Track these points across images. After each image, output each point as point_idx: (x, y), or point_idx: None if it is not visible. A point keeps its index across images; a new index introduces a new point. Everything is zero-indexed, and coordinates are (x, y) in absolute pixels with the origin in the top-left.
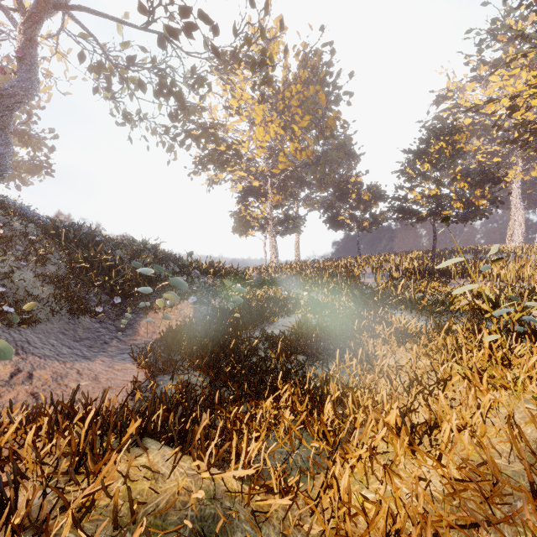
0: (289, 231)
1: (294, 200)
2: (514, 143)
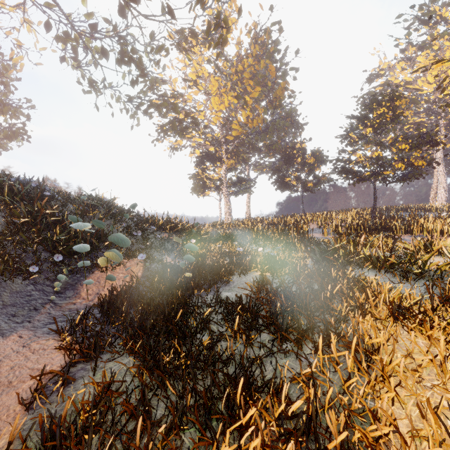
0: (241, 191)
1: (245, 164)
2: None
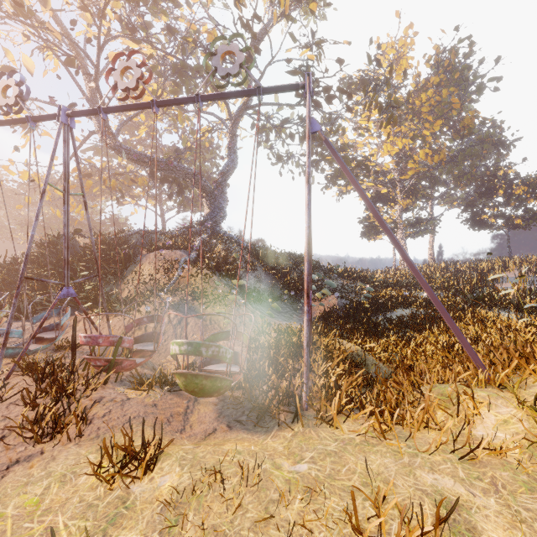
0: (420, 233)
1: (426, 200)
2: None
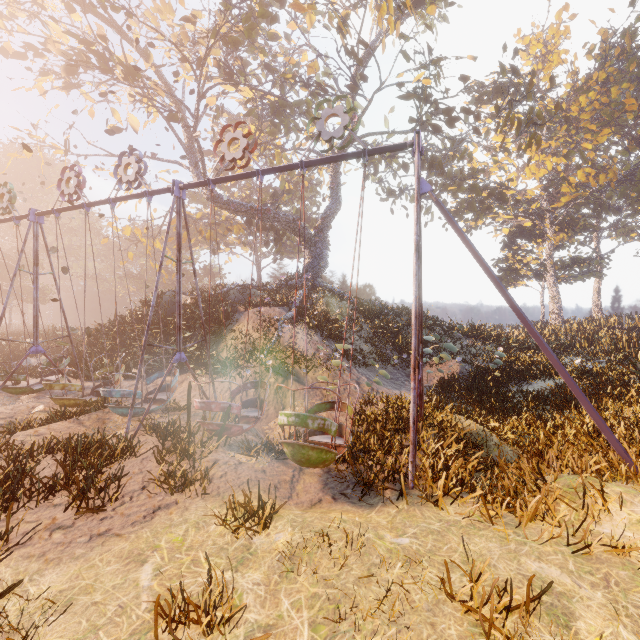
0: (580, 276)
1: (590, 233)
2: None
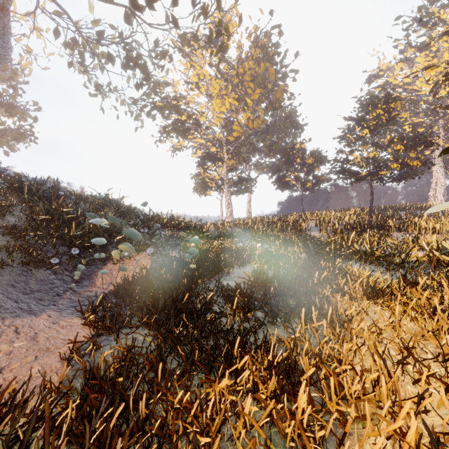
0: (242, 191)
1: (246, 164)
2: (448, 108)
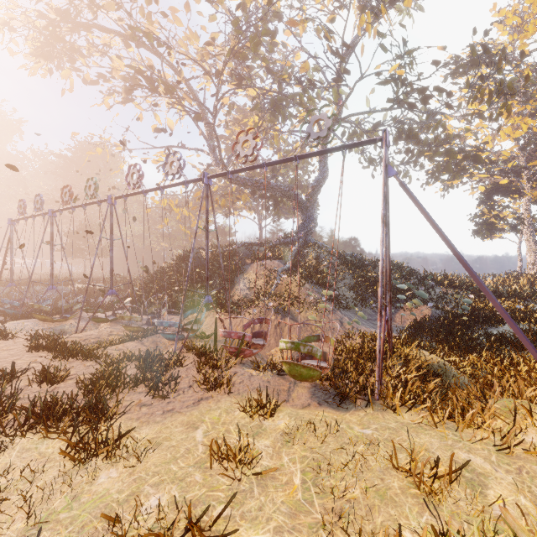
0: None
1: None
2: None
